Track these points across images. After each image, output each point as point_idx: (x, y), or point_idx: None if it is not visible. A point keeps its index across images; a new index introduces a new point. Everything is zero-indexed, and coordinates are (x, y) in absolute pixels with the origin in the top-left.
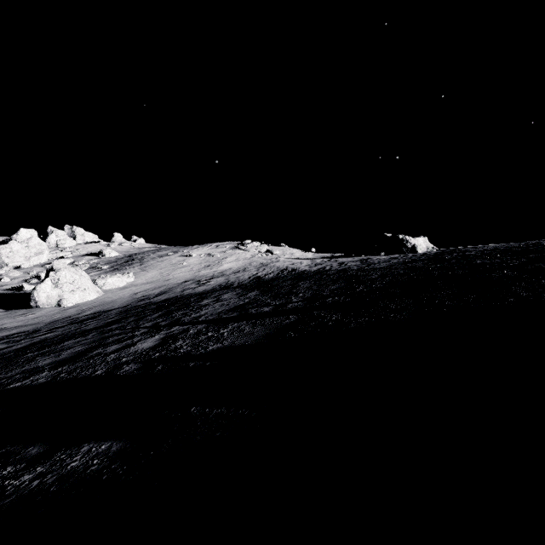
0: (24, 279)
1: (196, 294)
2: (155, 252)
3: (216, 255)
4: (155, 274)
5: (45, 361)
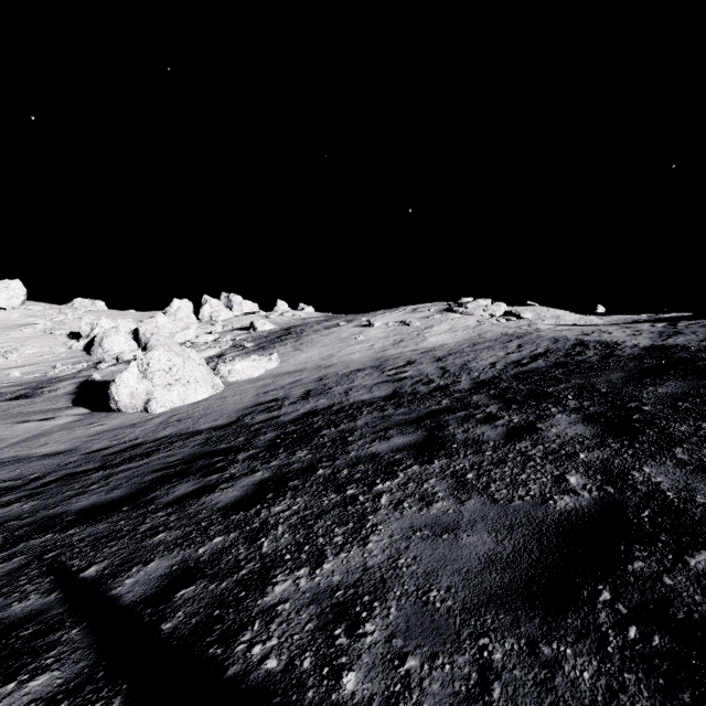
0: None
1: (372, 403)
2: (321, 322)
3: (414, 322)
4: (311, 356)
5: None
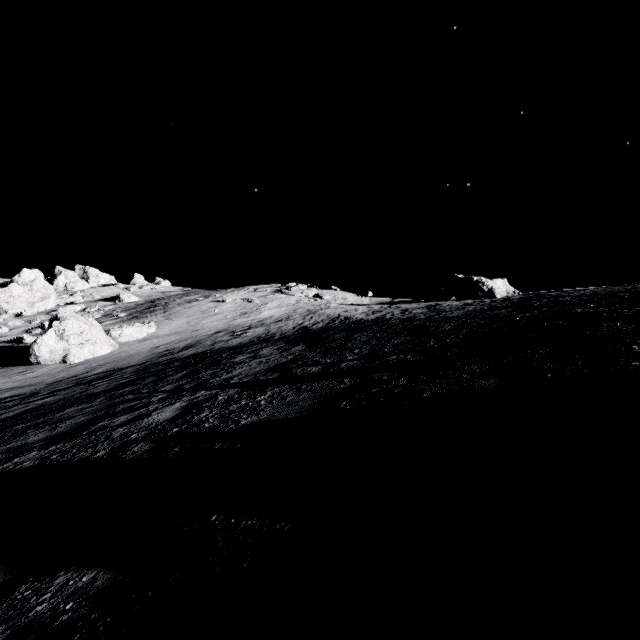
0: (25, 329)
1: (229, 348)
2: (182, 297)
3: (255, 300)
4: (181, 323)
5: (37, 436)
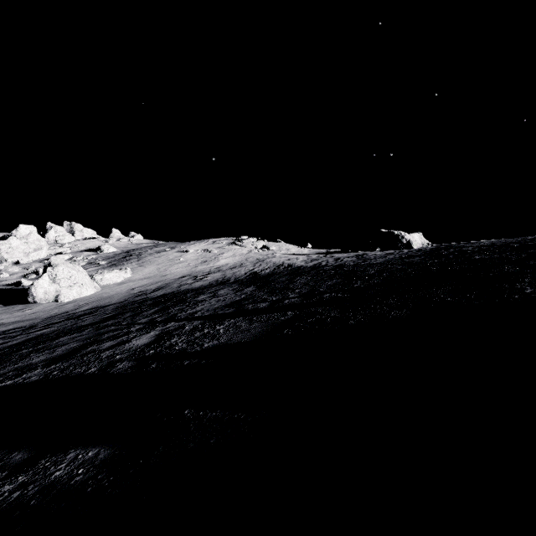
0: (23, 275)
1: (192, 289)
2: (152, 248)
3: (213, 250)
4: (152, 270)
5: (39, 358)
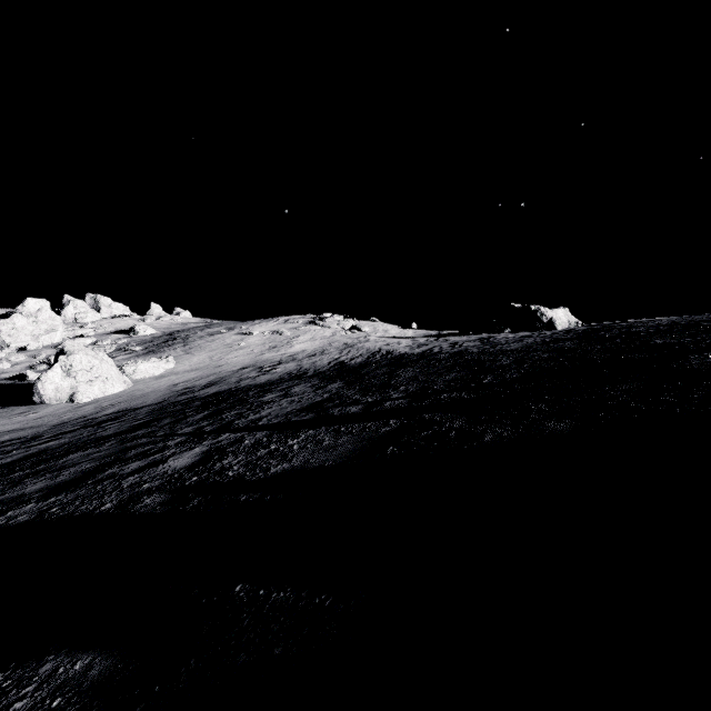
0: (29, 365)
1: (256, 385)
2: (204, 329)
3: (285, 332)
4: (203, 358)
5: (36, 485)
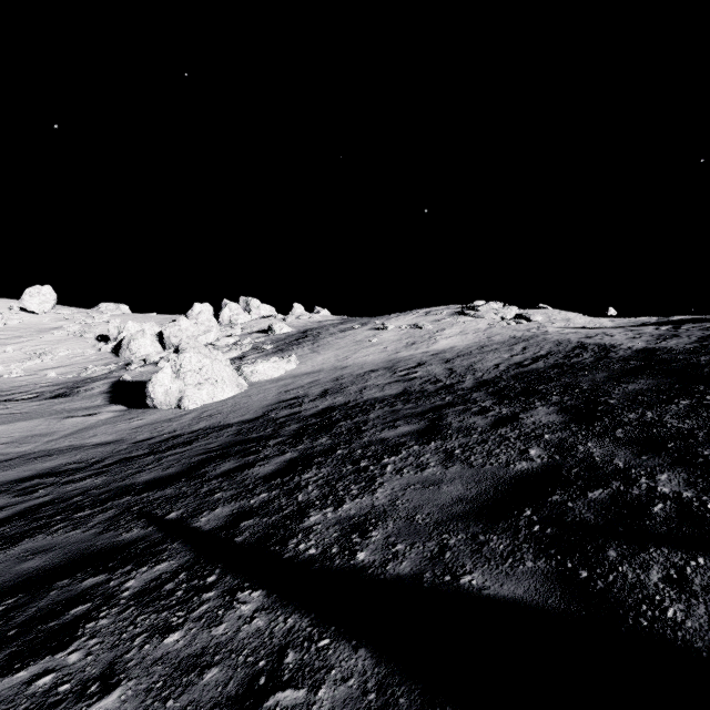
0: None
1: (384, 400)
2: (337, 325)
3: (426, 325)
4: (327, 358)
5: None
